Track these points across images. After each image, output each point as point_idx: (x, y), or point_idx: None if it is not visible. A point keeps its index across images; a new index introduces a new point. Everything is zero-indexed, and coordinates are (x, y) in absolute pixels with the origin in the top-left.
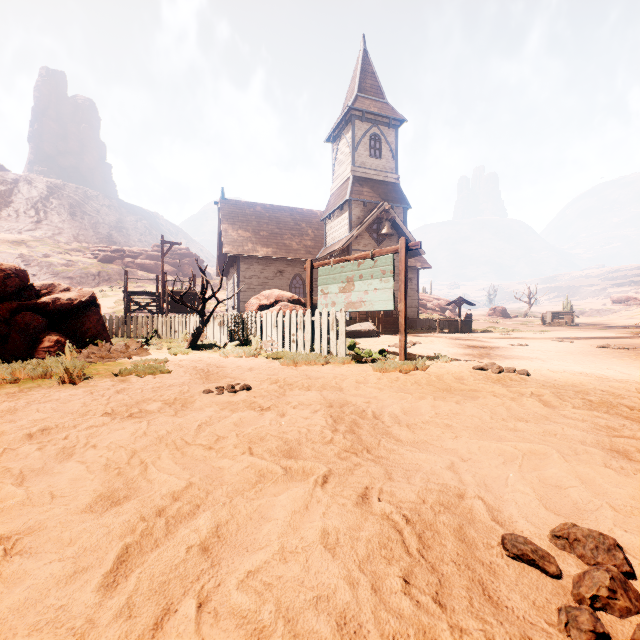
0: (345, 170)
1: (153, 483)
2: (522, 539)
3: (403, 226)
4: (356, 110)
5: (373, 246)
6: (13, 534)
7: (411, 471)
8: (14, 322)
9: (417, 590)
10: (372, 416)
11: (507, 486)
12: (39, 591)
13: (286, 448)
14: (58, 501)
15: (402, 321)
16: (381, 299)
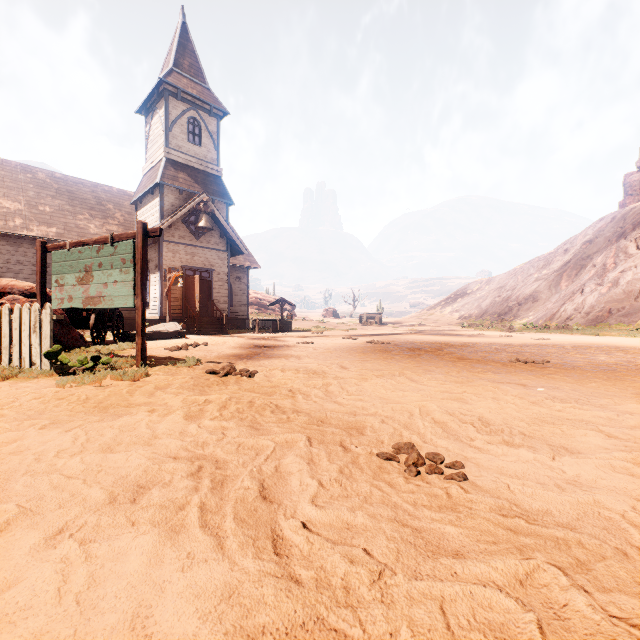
0: (158, 150)
1: None
2: None
3: (224, 222)
4: (170, 85)
5: (191, 239)
6: None
7: None
8: None
9: None
10: None
11: None
12: None
13: None
14: None
15: (139, 320)
16: (121, 294)
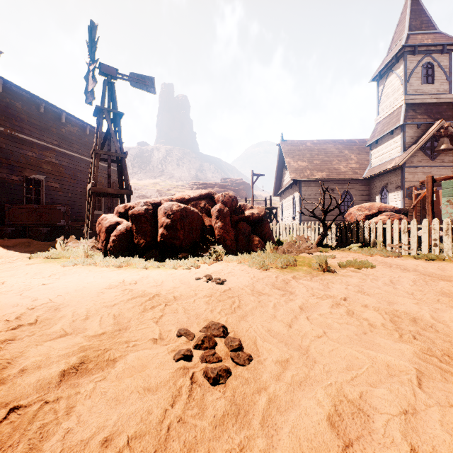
0: (394, 100)
1: None
2: None
3: None
4: (408, 47)
5: (426, 161)
6: None
7: None
8: (238, 228)
9: None
10: None
11: None
12: None
13: None
14: None
15: None
16: None
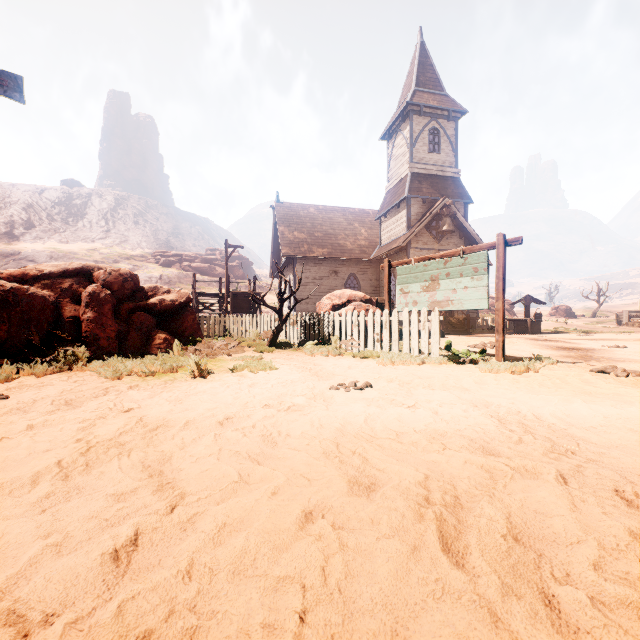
0: (402, 167)
1: (386, 472)
2: None
3: (465, 222)
4: (414, 105)
5: (432, 244)
6: (308, 510)
7: None
8: (131, 321)
9: None
10: (534, 417)
11: None
12: (398, 564)
13: (477, 446)
14: (316, 483)
15: (500, 320)
16: (472, 298)
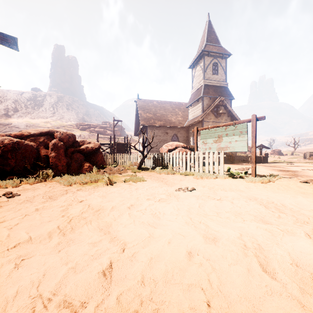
0: (199, 81)
1: (220, 232)
2: None
3: (230, 108)
4: (205, 51)
5: (214, 119)
6: (188, 251)
7: None
8: (73, 157)
9: None
10: (281, 205)
11: None
12: (244, 278)
13: (259, 219)
14: (187, 238)
15: (253, 157)
16: (239, 146)
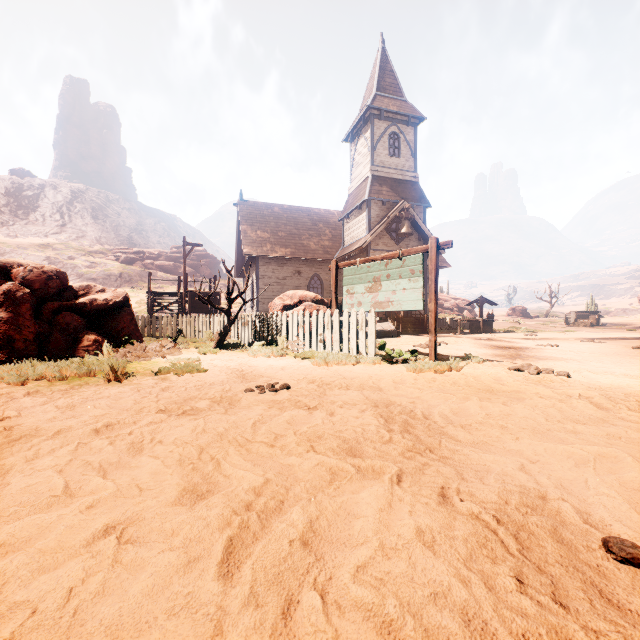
0: (363, 169)
1: (230, 478)
2: (629, 542)
3: (423, 225)
4: (375, 109)
5: (392, 245)
6: (116, 524)
7: (481, 472)
8: (56, 322)
9: (533, 590)
10: (422, 416)
11: (589, 489)
12: (162, 578)
13: (347, 447)
14: (147, 494)
15: (432, 321)
16: (410, 299)
